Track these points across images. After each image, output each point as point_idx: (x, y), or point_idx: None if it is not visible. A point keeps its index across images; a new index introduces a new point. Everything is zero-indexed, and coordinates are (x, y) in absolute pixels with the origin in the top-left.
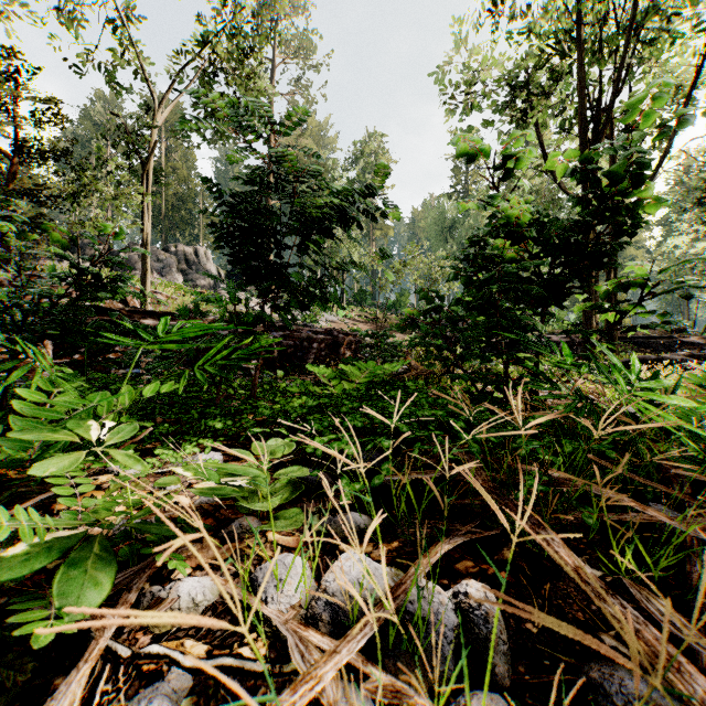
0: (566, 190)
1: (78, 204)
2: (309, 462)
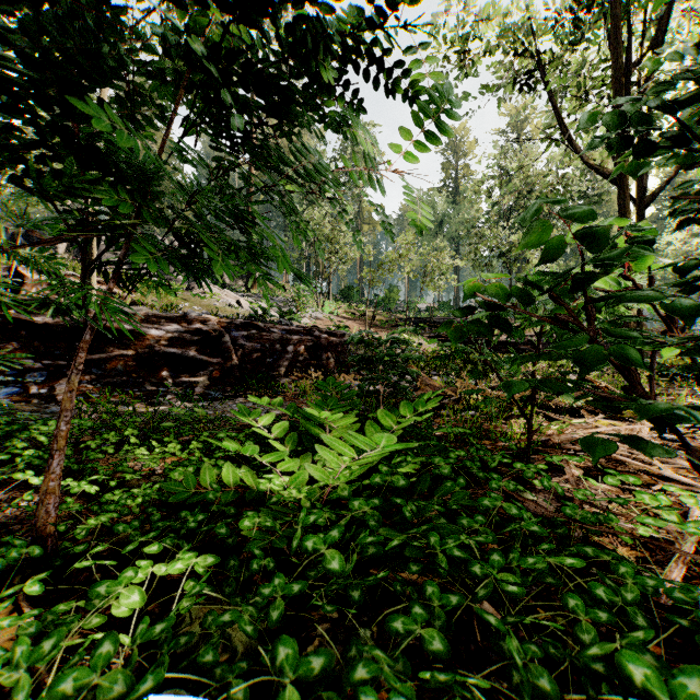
0: (591, 163)
1: None
2: None
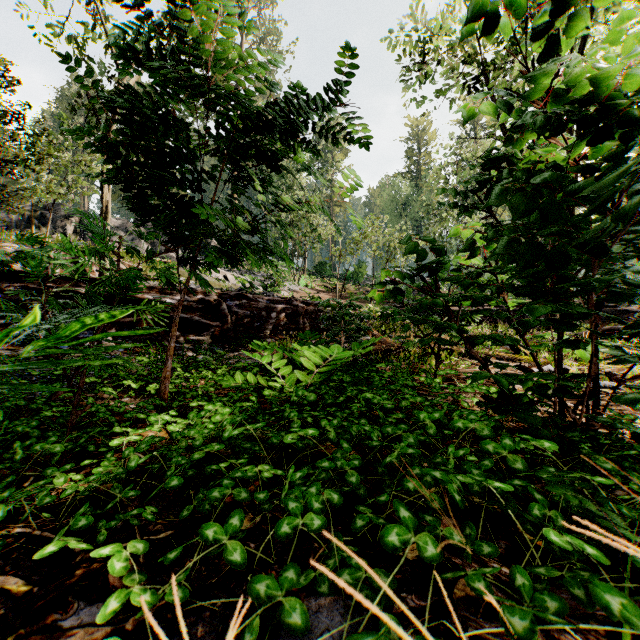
0: None
1: (31, 169)
2: (191, 626)
